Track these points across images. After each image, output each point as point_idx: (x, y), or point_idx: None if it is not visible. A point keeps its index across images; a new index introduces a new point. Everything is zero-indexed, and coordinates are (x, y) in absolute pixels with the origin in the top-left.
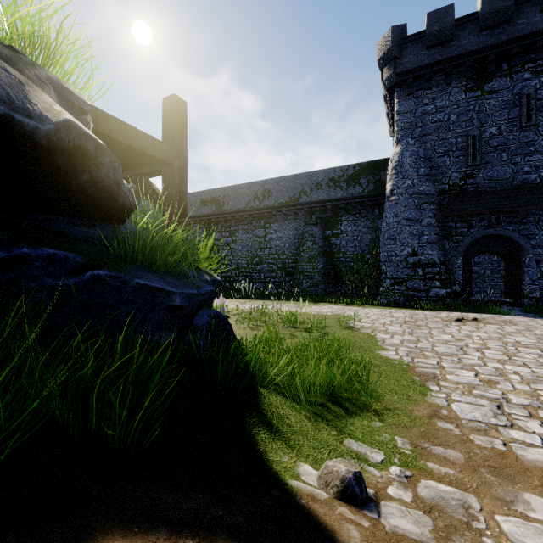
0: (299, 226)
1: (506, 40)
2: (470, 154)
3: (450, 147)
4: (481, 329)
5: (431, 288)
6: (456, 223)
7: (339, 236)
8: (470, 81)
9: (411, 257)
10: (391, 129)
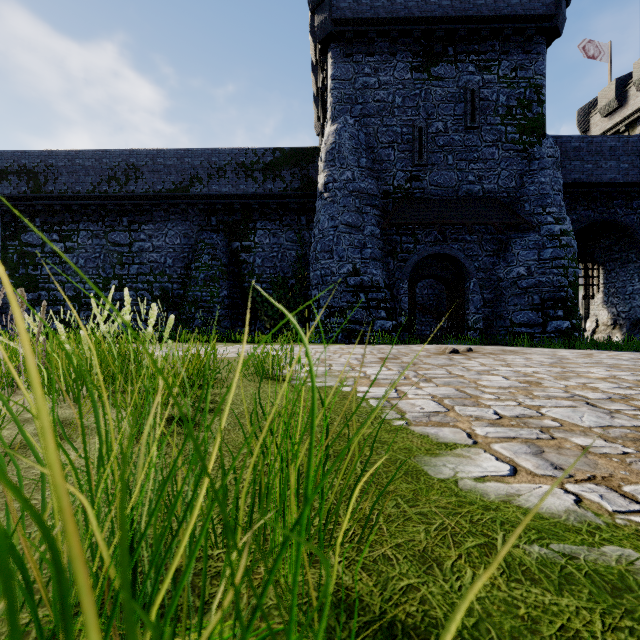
0: (190, 231)
1: (454, 16)
2: (417, 150)
3: (395, 137)
4: (510, 361)
5: (376, 320)
6: (402, 237)
7: (253, 251)
8: (416, 59)
9: (351, 277)
10: (320, 119)
